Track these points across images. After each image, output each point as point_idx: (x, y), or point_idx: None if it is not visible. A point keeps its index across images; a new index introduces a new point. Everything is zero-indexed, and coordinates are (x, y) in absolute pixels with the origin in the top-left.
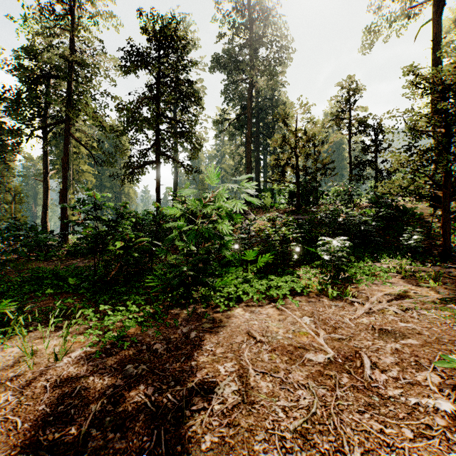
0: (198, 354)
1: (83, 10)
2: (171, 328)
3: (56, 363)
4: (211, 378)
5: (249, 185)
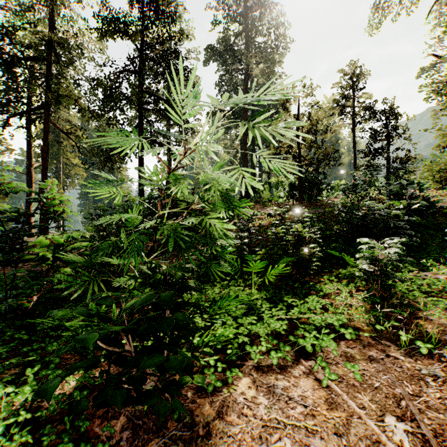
0: None
1: None
2: None
3: None
4: None
5: None
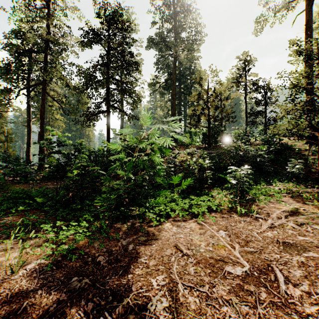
0: (134, 267)
1: (55, 3)
2: (113, 240)
3: (12, 276)
4: (145, 292)
5: (176, 125)
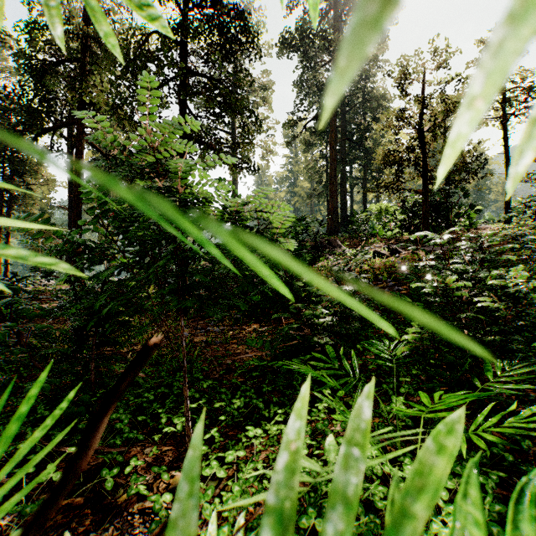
0: None
1: None
2: None
3: None
4: None
5: None
